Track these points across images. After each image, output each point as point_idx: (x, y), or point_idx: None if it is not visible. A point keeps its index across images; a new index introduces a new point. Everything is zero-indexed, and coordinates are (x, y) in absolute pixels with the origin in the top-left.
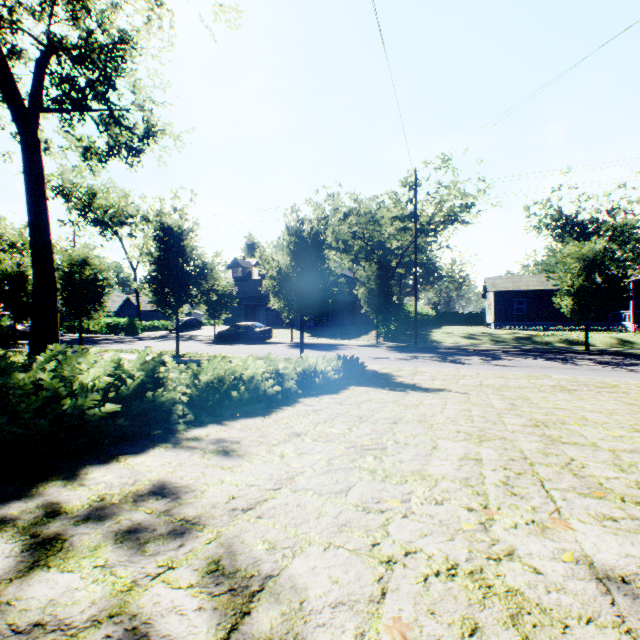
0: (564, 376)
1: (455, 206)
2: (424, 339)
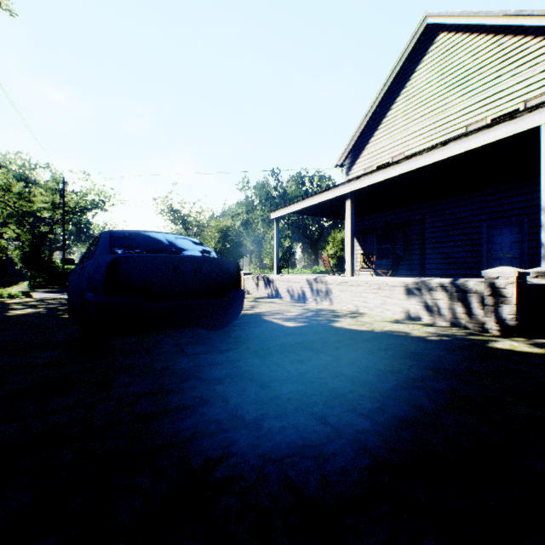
0: None
1: (95, 201)
2: None
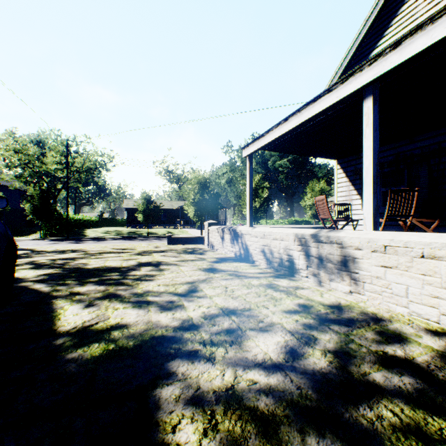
0: (115, 244)
1: (97, 161)
2: (79, 235)
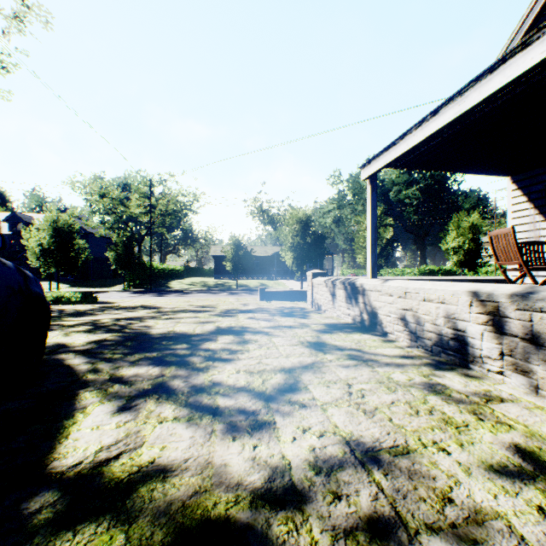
0: (199, 298)
1: (182, 202)
2: (163, 286)
